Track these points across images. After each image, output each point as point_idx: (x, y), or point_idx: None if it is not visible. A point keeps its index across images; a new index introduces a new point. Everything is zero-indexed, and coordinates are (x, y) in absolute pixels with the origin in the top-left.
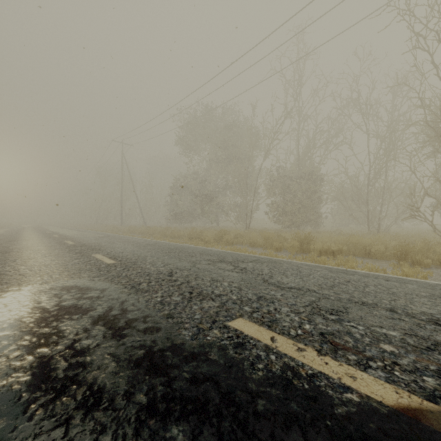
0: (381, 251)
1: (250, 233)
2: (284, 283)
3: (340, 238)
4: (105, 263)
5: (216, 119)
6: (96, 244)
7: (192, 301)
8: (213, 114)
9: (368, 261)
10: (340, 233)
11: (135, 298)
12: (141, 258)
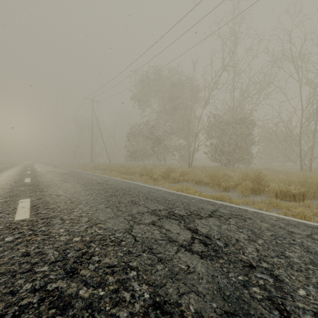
0: None
1: (193, 170)
2: None
3: (289, 178)
4: (9, 220)
5: (163, 78)
6: (48, 182)
7: None
8: (161, 73)
9: None
10: (275, 171)
11: None
12: (70, 207)
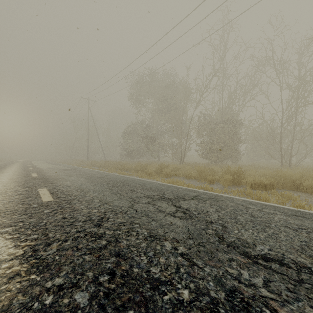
0: (312, 185)
1: (184, 166)
2: (249, 244)
3: (265, 172)
4: (39, 201)
5: (157, 79)
6: (54, 176)
7: (106, 312)
8: (155, 75)
9: (302, 195)
10: (258, 167)
11: (9, 294)
12: (82, 193)
